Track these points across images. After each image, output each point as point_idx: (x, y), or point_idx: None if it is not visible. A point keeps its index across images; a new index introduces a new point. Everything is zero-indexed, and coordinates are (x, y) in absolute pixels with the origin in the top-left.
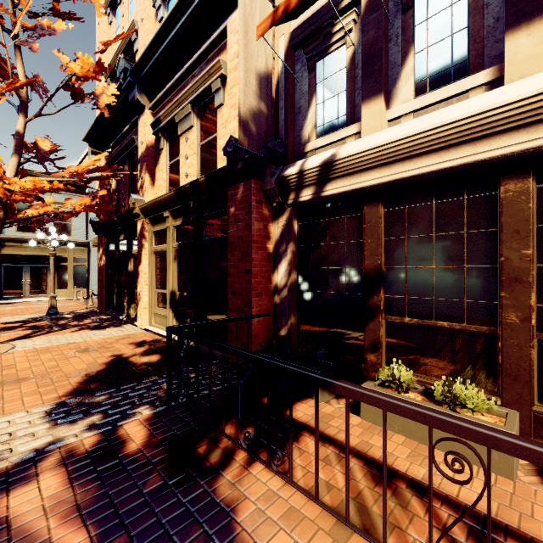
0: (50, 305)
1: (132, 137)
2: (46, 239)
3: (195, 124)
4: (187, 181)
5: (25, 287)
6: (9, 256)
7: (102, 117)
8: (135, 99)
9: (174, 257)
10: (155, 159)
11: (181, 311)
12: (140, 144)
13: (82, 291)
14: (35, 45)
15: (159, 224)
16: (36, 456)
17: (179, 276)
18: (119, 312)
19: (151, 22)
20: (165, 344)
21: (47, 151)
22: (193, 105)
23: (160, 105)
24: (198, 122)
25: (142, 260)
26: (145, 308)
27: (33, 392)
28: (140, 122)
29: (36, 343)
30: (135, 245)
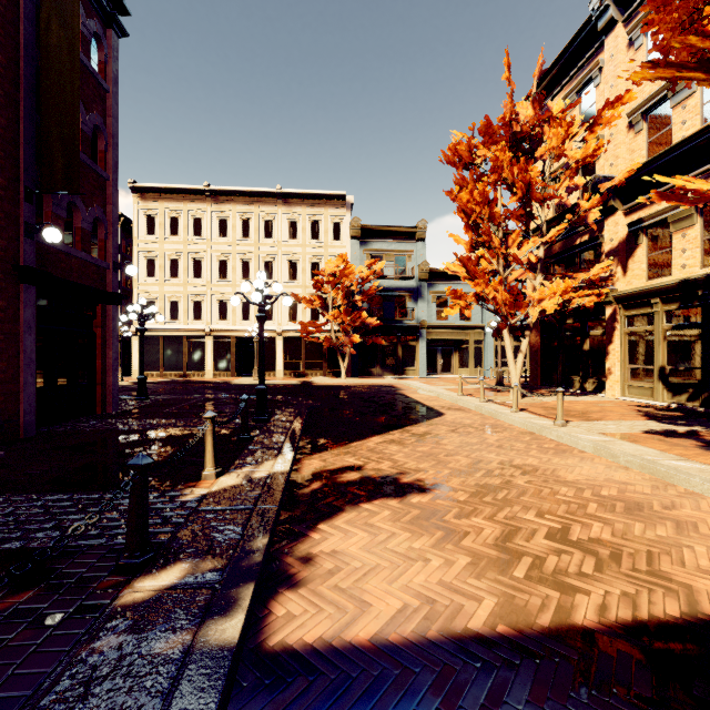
0: (499, 378)
1: (596, 236)
2: (456, 325)
3: (697, 222)
4: (685, 271)
5: (438, 365)
6: (429, 340)
7: (550, 220)
8: (607, 206)
9: (663, 337)
10: (627, 252)
11: (672, 384)
12: (607, 241)
13: (493, 370)
14: (567, 202)
15: (638, 309)
16: (691, 432)
17: (670, 353)
18: (563, 387)
19: (622, 134)
20: (666, 408)
21: (535, 263)
22: (695, 207)
23: (636, 205)
24: (701, 220)
25: (615, 341)
26: (617, 381)
27: (621, 417)
28: (607, 222)
29: (548, 399)
30: (591, 328)
